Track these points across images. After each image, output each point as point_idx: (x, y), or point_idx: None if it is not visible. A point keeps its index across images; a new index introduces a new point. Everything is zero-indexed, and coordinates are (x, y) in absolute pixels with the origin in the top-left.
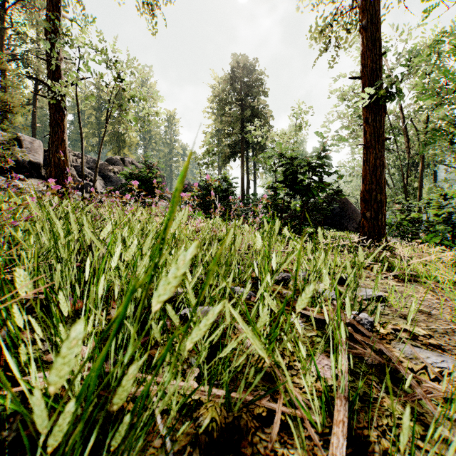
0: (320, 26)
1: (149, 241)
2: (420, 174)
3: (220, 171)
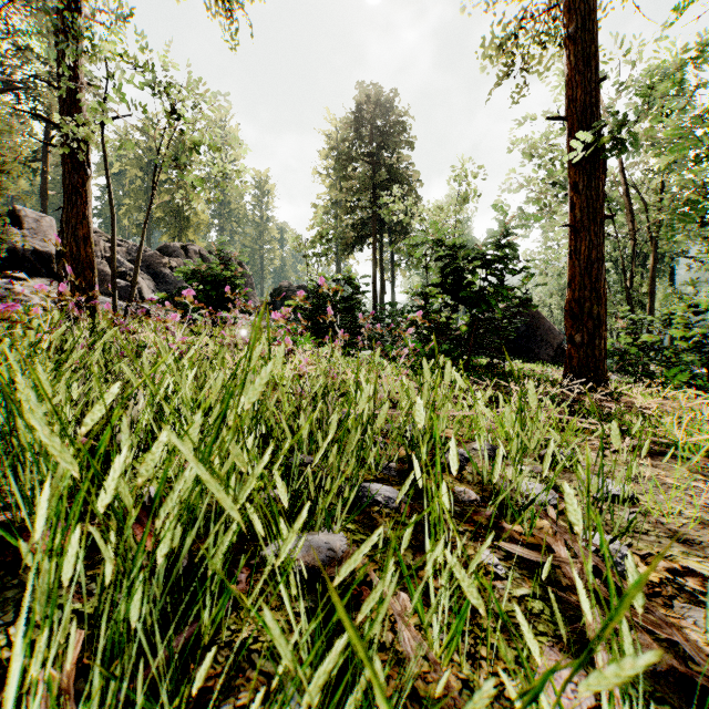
0: (498, 38)
1: (195, 431)
2: (651, 273)
3: (339, 266)
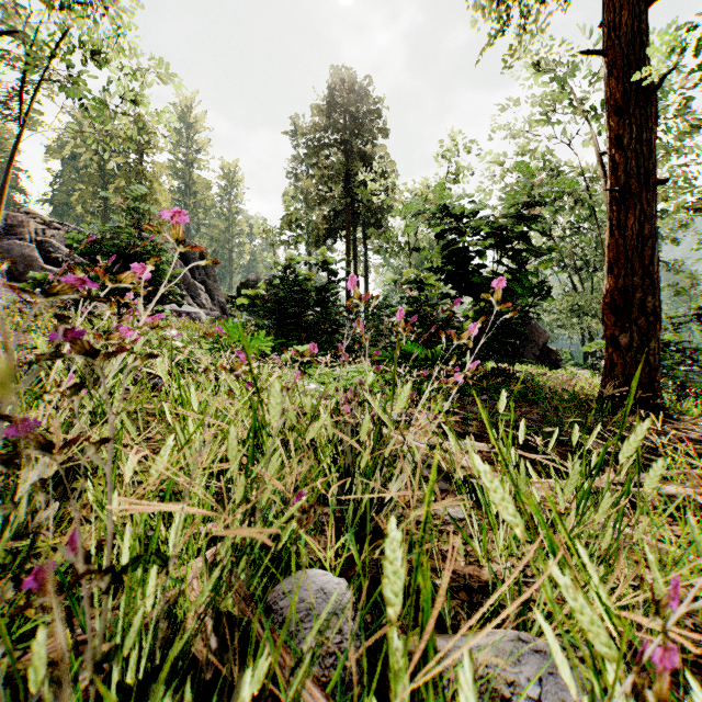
0: None
1: None
2: None
3: None
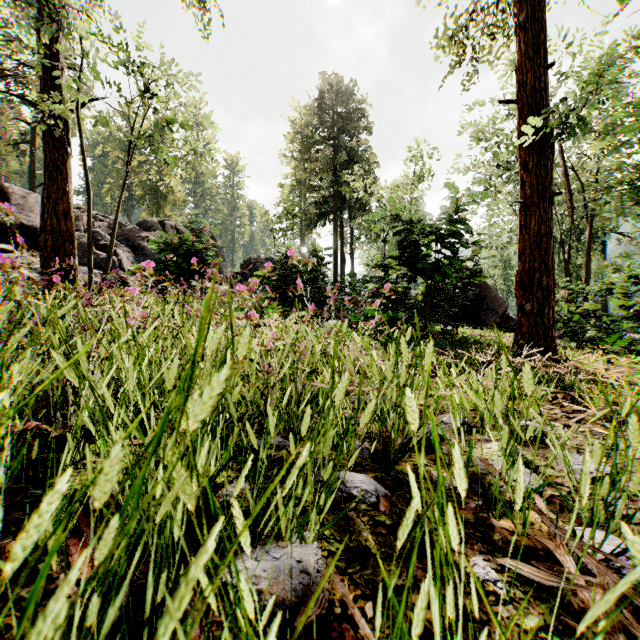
0: (450, 29)
1: (115, 467)
2: (586, 247)
3: (303, 240)
